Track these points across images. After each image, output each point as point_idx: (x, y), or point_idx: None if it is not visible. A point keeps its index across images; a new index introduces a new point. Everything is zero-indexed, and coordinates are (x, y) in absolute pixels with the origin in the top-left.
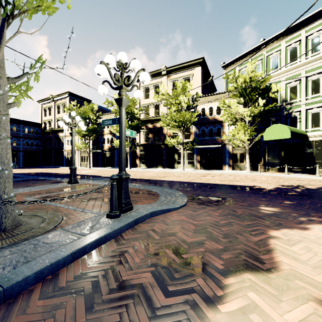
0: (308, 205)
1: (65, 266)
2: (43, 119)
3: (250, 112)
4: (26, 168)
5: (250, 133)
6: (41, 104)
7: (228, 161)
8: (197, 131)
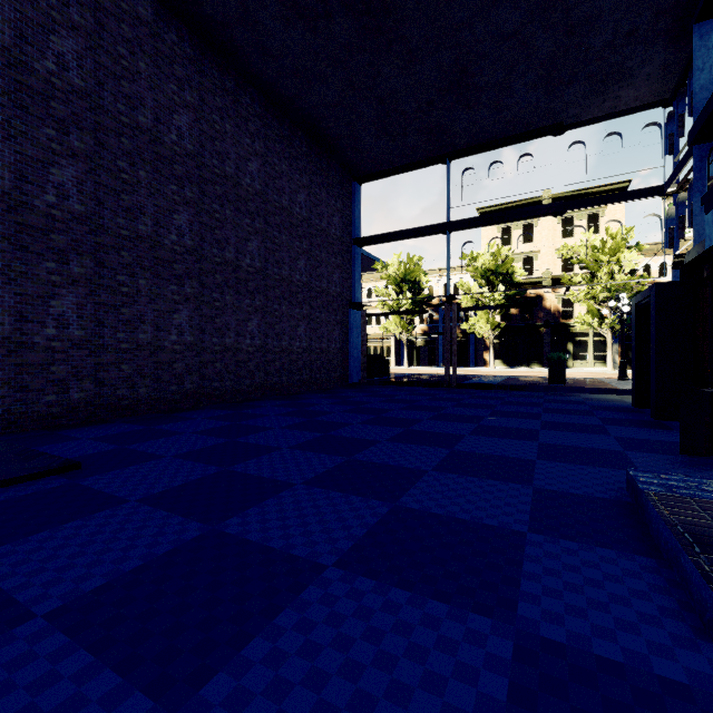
0: None
1: None
2: None
3: None
4: None
5: None
6: None
7: None
8: None
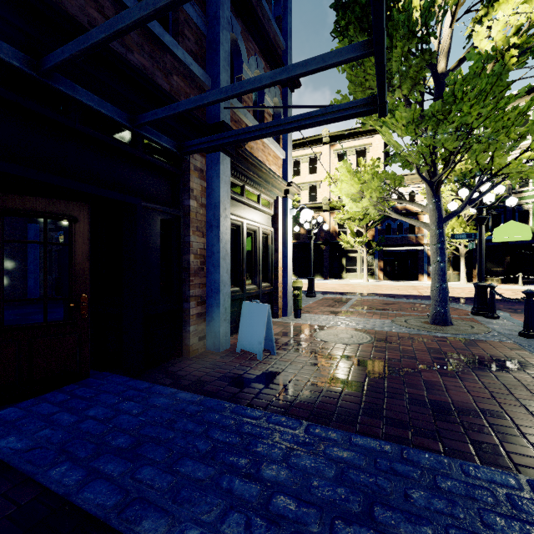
0: None
1: None
2: None
3: None
4: None
5: (470, 231)
6: None
7: (426, 269)
8: (380, 226)
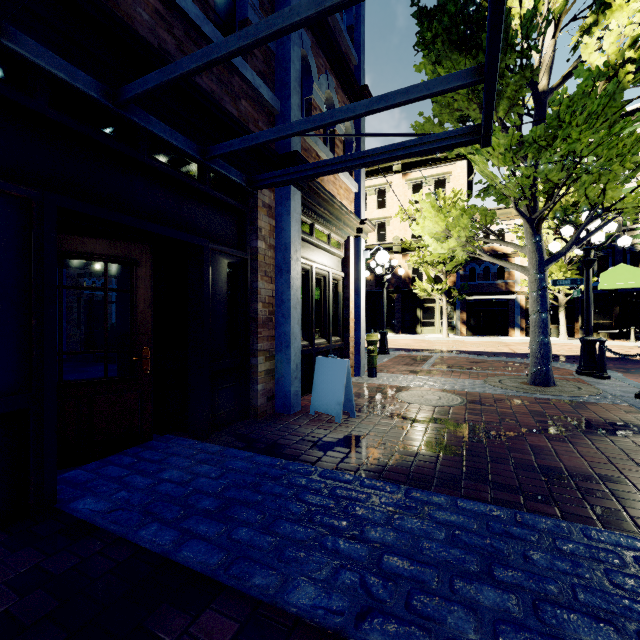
0: None
1: None
2: None
3: None
4: None
5: (571, 276)
6: None
7: (518, 322)
8: (462, 271)
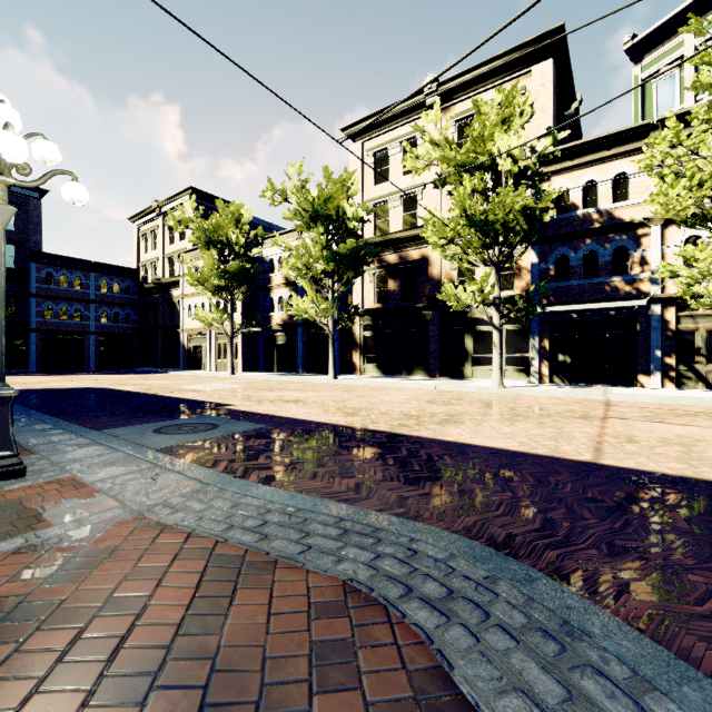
0: None
1: None
2: (141, 261)
3: None
4: (95, 373)
5: None
6: (137, 225)
7: (658, 358)
8: (542, 263)
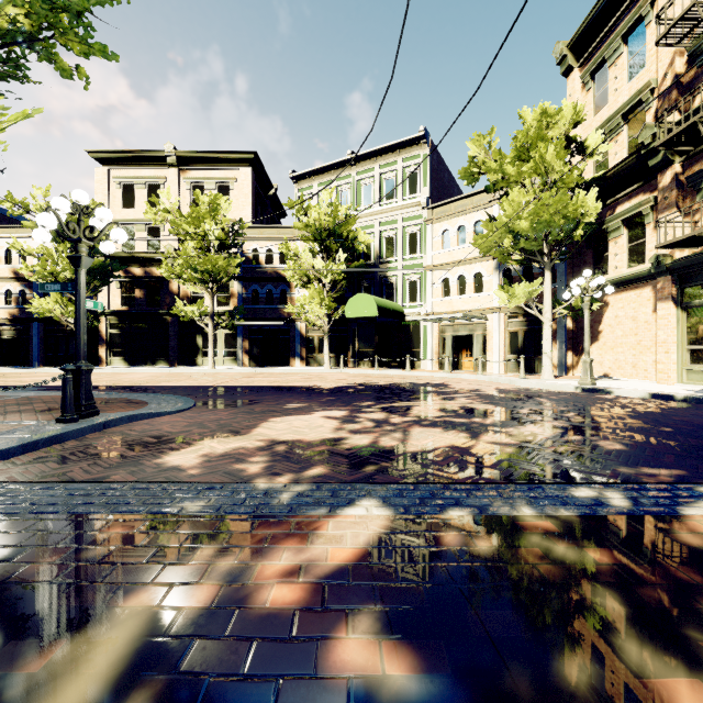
0: (346, 399)
1: (15, 457)
2: None
3: (327, 270)
4: None
5: (329, 303)
6: None
7: (299, 351)
8: (245, 292)
